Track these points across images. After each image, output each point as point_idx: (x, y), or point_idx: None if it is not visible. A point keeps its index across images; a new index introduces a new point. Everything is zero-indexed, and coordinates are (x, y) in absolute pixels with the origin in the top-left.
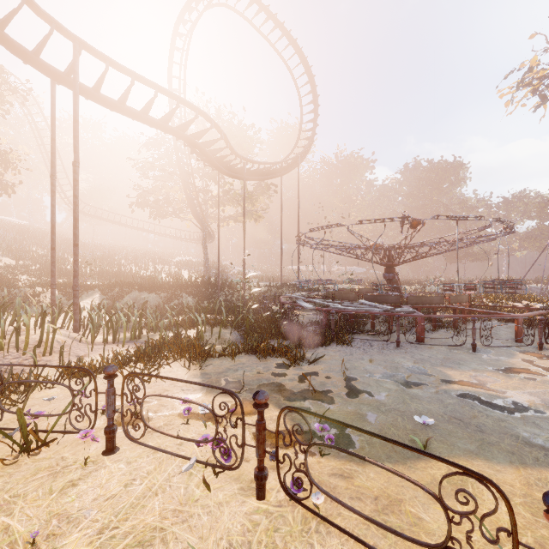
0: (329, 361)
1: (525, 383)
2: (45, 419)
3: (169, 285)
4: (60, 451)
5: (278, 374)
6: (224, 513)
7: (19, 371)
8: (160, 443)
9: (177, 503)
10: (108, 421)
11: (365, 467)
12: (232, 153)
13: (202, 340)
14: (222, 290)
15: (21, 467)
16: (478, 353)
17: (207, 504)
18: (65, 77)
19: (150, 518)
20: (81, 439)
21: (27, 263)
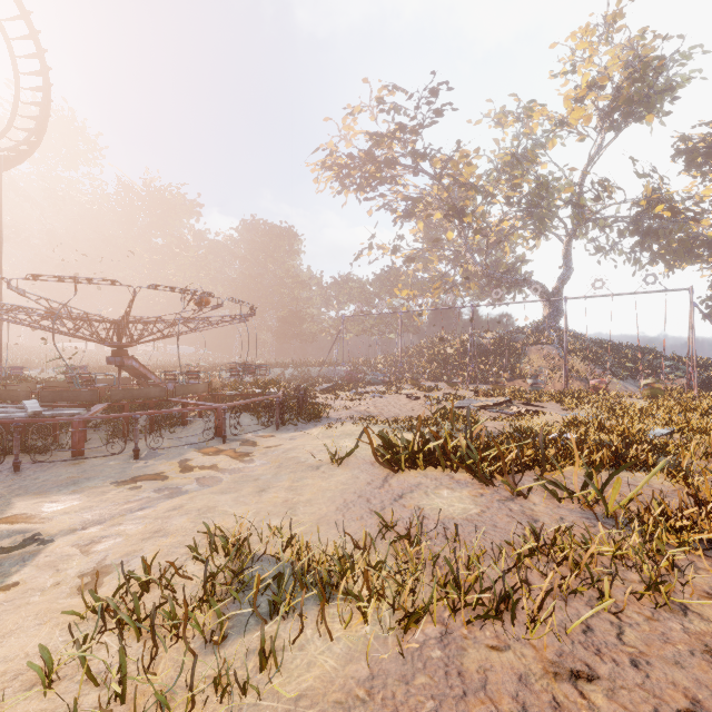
0: None
1: (112, 498)
2: None
3: None
4: None
5: None
6: None
7: None
8: None
9: None
10: None
11: None
12: None
13: None
14: None
15: None
16: (137, 461)
17: None
18: None
19: None
20: None
21: None
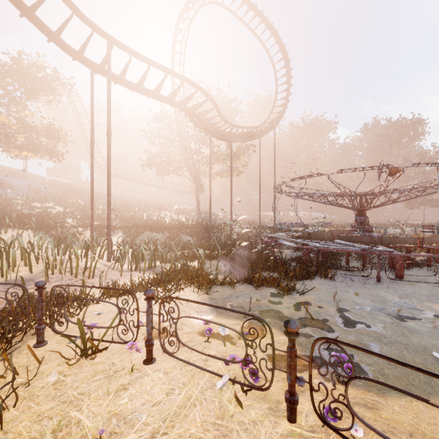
0: (318, 292)
1: None
2: (95, 329)
3: (172, 226)
4: (110, 357)
5: (274, 302)
6: (260, 432)
7: (72, 289)
8: (188, 357)
9: (215, 417)
10: (147, 336)
11: (387, 399)
12: (222, 120)
13: (203, 270)
14: (213, 231)
15: (83, 369)
16: None
17: (242, 421)
18: (101, 68)
19: (194, 428)
20: (124, 348)
21: (72, 211)
